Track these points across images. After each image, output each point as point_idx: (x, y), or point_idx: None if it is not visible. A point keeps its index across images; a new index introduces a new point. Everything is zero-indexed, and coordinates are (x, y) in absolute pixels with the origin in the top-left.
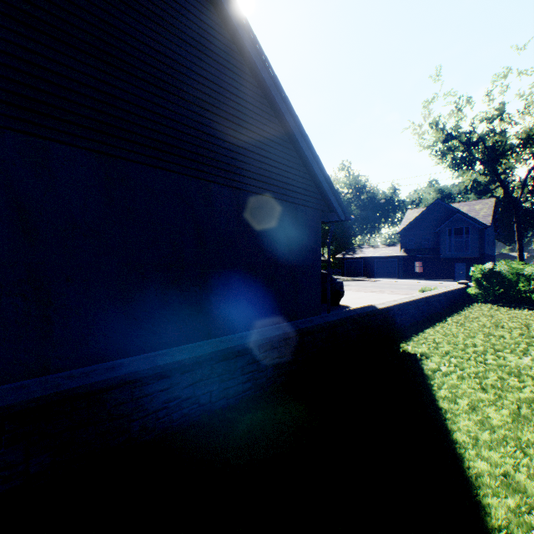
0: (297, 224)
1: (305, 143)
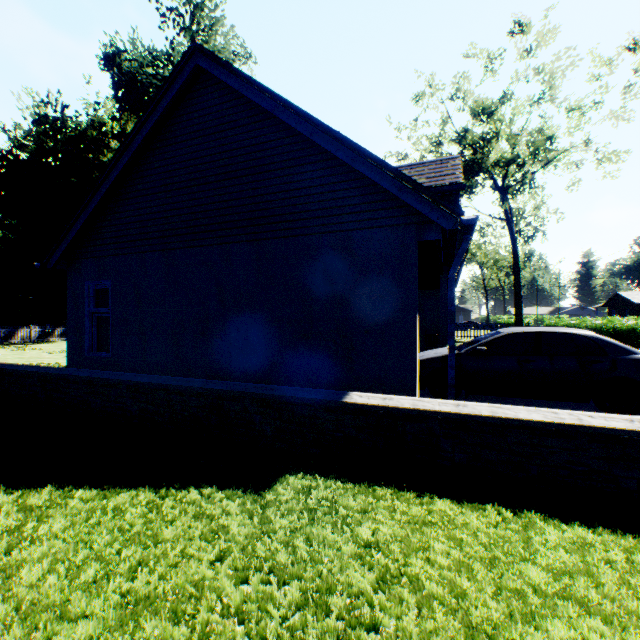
0: (352, 258)
1: (337, 142)
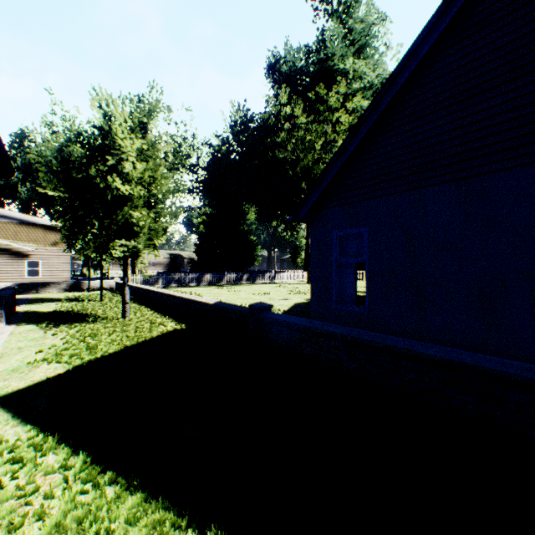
0: None
1: None
